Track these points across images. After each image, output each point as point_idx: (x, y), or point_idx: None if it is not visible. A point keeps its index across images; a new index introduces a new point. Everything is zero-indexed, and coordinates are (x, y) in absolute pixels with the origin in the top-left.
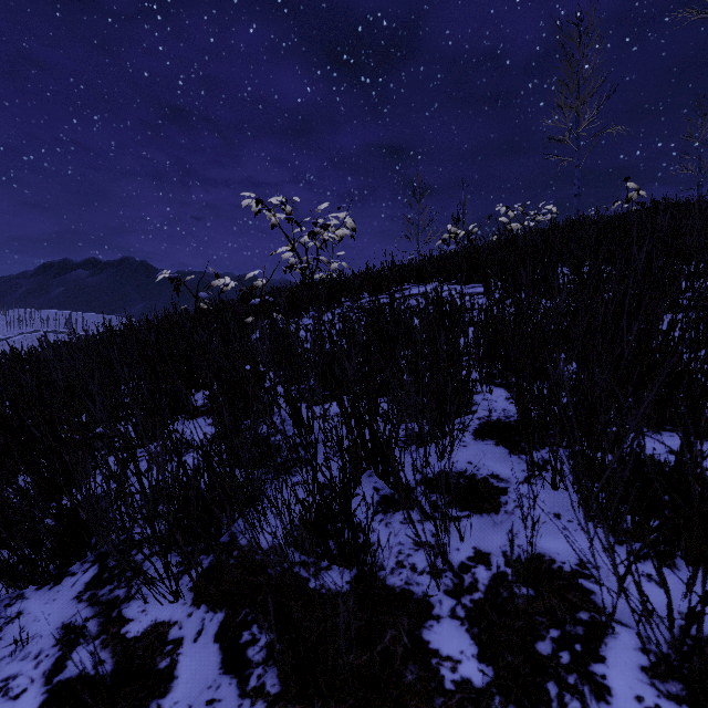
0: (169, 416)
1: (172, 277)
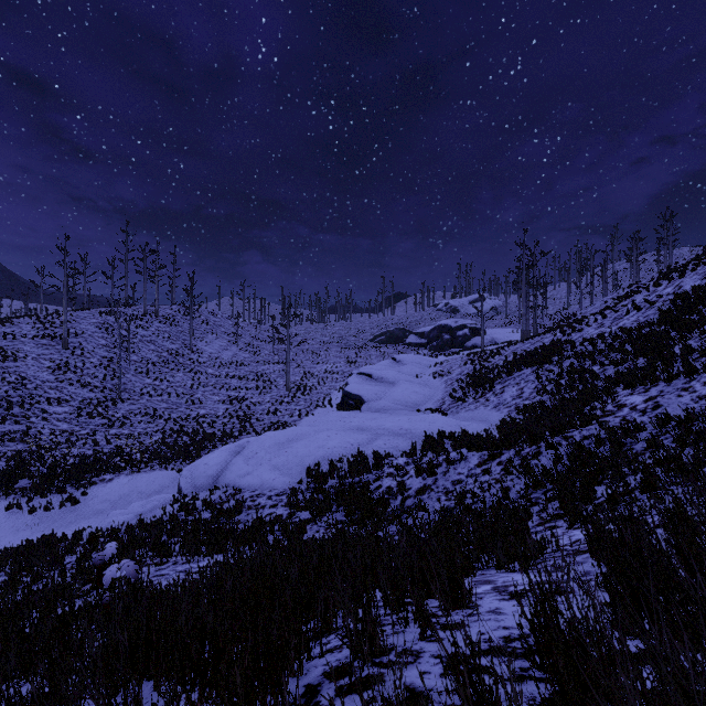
0: None
1: None
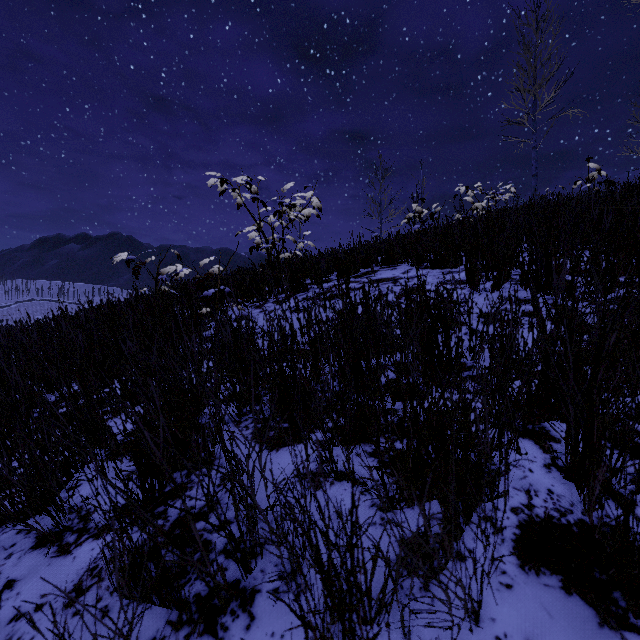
0: (61, 479)
1: (129, 259)
